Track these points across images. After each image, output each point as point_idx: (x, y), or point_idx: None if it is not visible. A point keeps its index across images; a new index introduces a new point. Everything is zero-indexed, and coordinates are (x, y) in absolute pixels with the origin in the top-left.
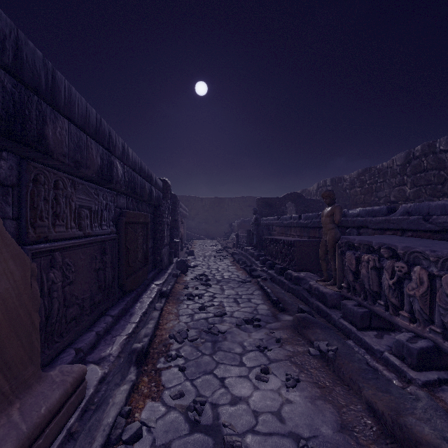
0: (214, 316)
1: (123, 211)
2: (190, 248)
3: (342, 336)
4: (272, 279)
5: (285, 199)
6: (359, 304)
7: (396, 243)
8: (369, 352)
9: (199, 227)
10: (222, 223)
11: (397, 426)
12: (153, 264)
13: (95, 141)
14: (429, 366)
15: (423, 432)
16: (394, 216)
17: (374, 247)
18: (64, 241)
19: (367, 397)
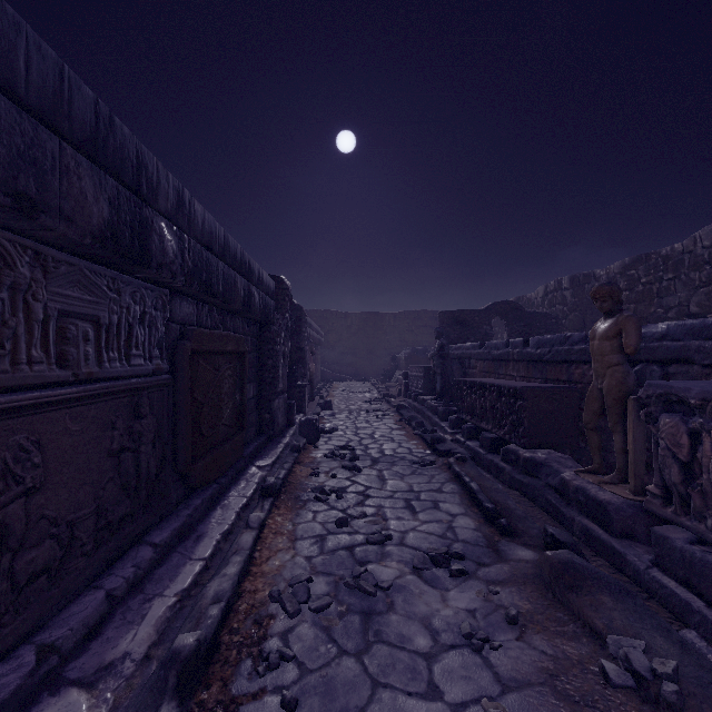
0: (367, 542)
1: (188, 328)
2: (326, 396)
3: (664, 614)
4: (475, 459)
5: (490, 313)
6: (700, 538)
7: None
8: None
9: (341, 362)
10: (379, 355)
11: None
12: (258, 428)
13: (94, 164)
14: None
15: None
16: None
17: None
18: (7, 393)
19: None
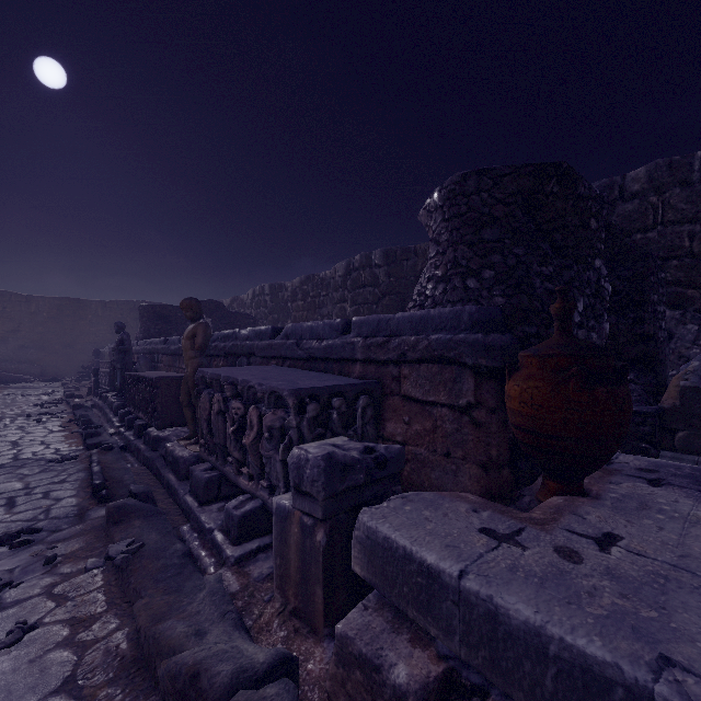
0: None
1: None
2: None
3: (182, 520)
4: (128, 447)
5: None
6: (213, 466)
7: (244, 376)
8: (202, 535)
9: (19, 358)
10: (81, 349)
11: (148, 641)
12: None
13: None
14: (254, 534)
15: (171, 637)
16: (277, 340)
17: (222, 383)
18: None
19: (135, 611)
